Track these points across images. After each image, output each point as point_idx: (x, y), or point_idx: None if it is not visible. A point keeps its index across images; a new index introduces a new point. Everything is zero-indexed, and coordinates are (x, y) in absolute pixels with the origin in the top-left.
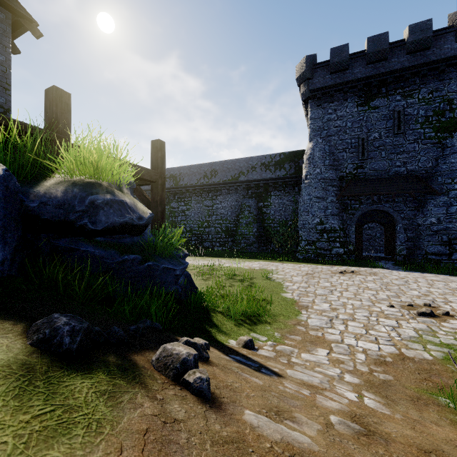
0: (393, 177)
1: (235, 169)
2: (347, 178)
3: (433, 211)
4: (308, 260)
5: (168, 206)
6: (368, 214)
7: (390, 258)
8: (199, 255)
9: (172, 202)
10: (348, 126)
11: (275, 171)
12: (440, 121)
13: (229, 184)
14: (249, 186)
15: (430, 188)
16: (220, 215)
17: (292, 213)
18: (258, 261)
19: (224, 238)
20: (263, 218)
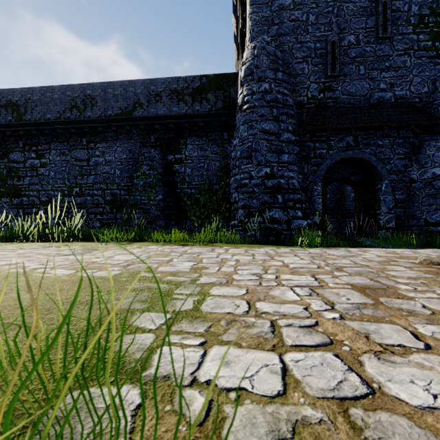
0: (378, 105)
1: (127, 97)
2: (309, 105)
3: (437, 156)
4: (254, 243)
5: (5, 158)
6: (335, 168)
7: (366, 234)
8: (14, 239)
9: (13, 152)
10: (310, 21)
11: (193, 103)
12: (438, 23)
13: (117, 122)
14: (151, 127)
15: (437, 118)
16: (101, 175)
17: (219, 173)
18: (145, 246)
19: (109, 213)
20: (173, 179)
